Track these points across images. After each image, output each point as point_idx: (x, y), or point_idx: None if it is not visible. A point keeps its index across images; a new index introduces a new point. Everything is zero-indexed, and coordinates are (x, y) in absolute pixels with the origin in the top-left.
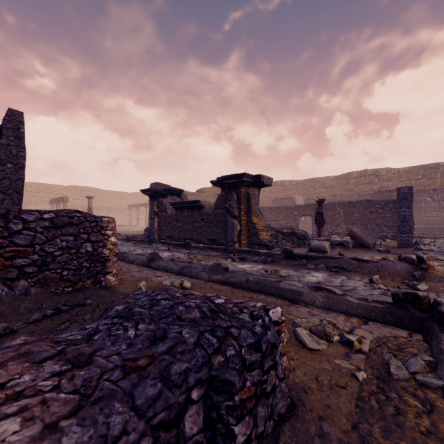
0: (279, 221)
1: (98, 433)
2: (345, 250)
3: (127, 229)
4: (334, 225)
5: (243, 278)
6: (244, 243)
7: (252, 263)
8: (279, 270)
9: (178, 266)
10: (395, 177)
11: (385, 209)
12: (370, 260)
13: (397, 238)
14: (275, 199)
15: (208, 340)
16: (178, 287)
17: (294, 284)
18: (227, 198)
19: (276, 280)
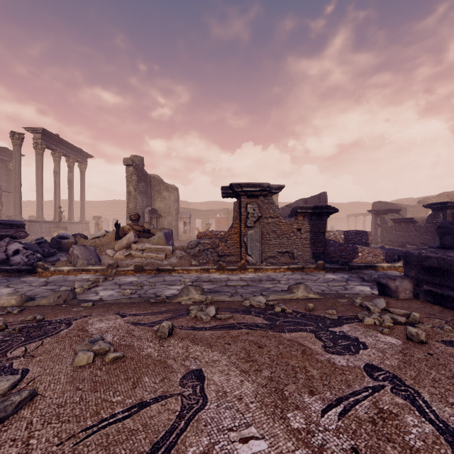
0: None
1: (386, 251)
2: None
3: None
4: None
5: None
6: None
7: None
8: None
9: None
10: None
11: None
12: None
13: None
14: None
15: (398, 250)
16: None
17: None
18: (435, 216)
19: None
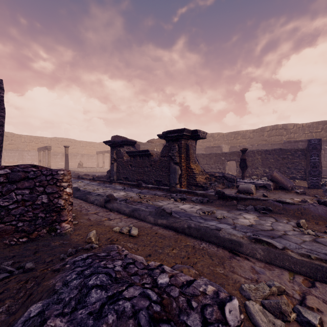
0: (210, 165)
1: None
2: (267, 192)
3: (95, 170)
4: (253, 168)
5: (185, 224)
6: (184, 184)
7: (191, 203)
8: (215, 212)
9: (129, 209)
10: (299, 131)
11: (294, 156)
12: (292, 203)
13: (304, 179)
14: (206, 147)
15: None
16: (126, 234)
17: (233, 234)
18: (171, 148)
19: (216, 228)
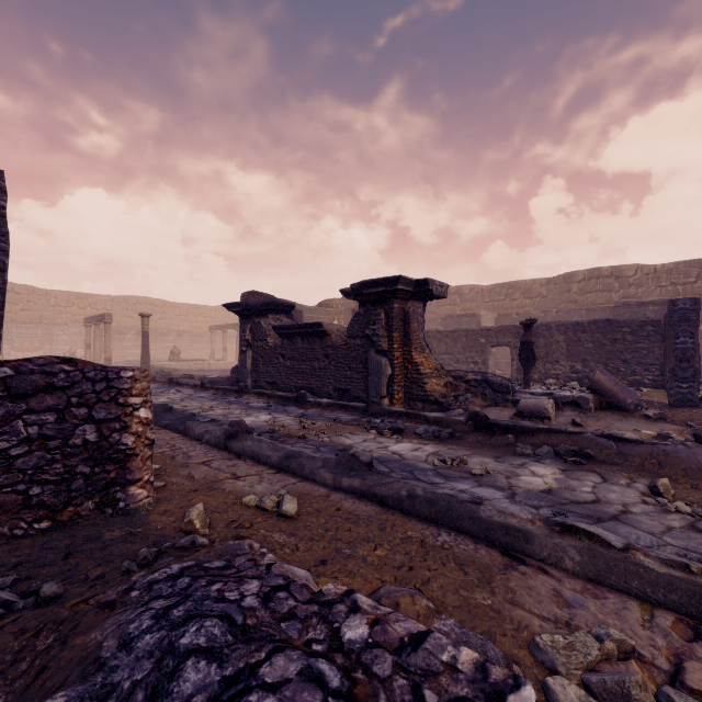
0: (456, 354)
1: None
2: (581, 415)
3: (207, 365)
4: (548, 361)
5: (402, 489)
6: (399, 398)
7: (415, 439)
8: (467, 460)
9: (278, 453)
10: (648, 281)
11: (639, 336)
12: (637, 440)
13: (660, 386)
14: (446, 317)
15: None
16: (272, 511)
17: (511, 513)
18: (370, 319)
19: (471, 499)
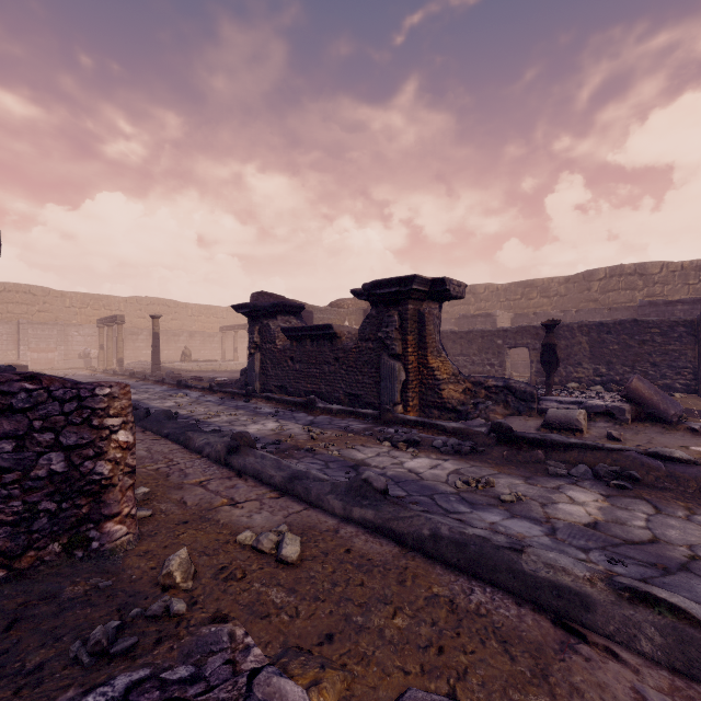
0: (471, 356)
1: None
2: (616, 427)
3: (218, 366)
4: (570, 364)
5: (424, 527)
6: (413, 405)
7: (433, 454)
8: (494, 482)
9: (282, 473)
10: (675, 278)
11: (669, 337)
12: (689, 459)
13: (693, 391)
14: (460, 317)
15: None
16: (271, 553)
17: (563, 568)
18: (382, 321)
19: (509, 544)
